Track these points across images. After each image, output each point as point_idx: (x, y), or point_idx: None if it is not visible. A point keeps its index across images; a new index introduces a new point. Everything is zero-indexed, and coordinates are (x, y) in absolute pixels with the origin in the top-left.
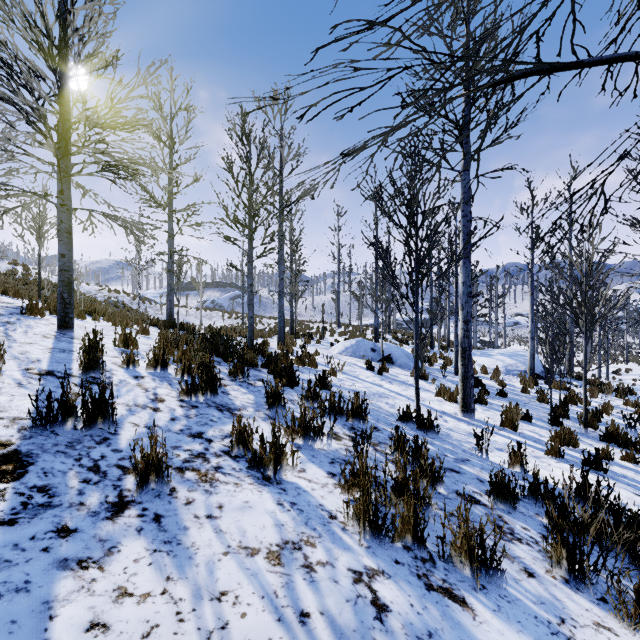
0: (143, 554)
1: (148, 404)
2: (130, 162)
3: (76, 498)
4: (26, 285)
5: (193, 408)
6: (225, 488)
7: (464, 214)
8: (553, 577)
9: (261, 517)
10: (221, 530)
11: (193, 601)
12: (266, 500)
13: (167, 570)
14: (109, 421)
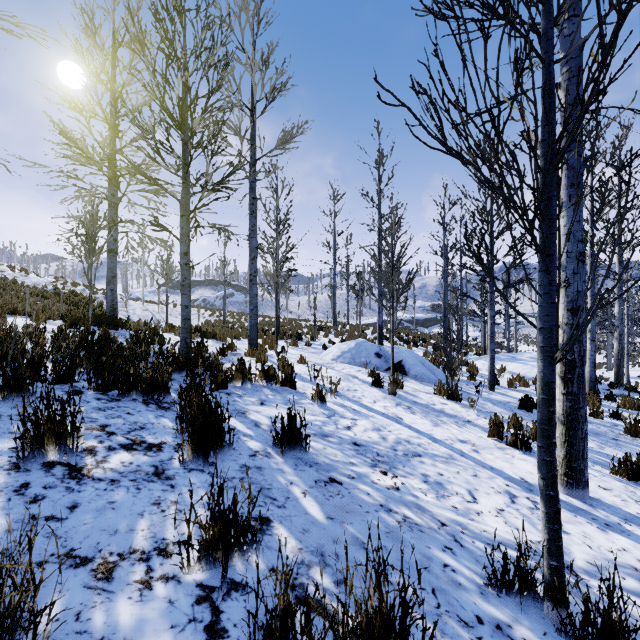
0: None
1: None
2: None
3: None
4: None
5: None
6: None
7: (570, 100)
8: None
9: None
10: None
11: None
12: None
13: None
14: None
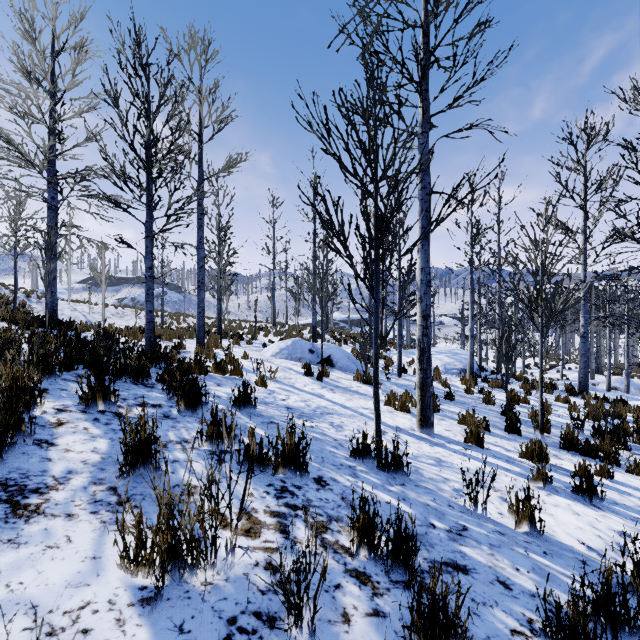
0: None
1: None
2: None
3: None
4: None
5: None
6: None
7: (423, 185)
8: None
9: None
10: None
11: None
12: None
13: None
14: None
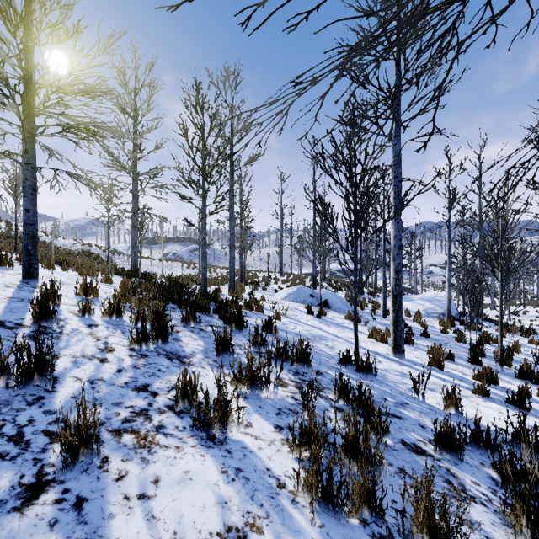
0: None
1: (96, 354)
2: (92, 125)
3: None
4: (7, 239)
5: (142, 357)
6: (164, 454)
7: (395, 175)
8: None
9: (202, 493)
10: (153, 516)
11: None
12: (209, 467)
13: None
14: (46, 378)
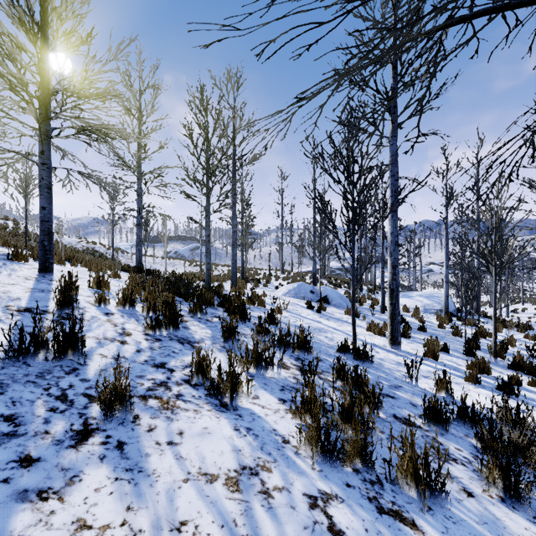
0: (104, 483)
1: (116, 337)
2: (103, 127)
3: (42, 427)
4: (15, 237)
5: (157, 341)
6: (185, 415)
7: (392, 174)
8: (490, 496)
9: (219, 443)
10: (181, 456)
11: (153, 532)
12: (224, 426)
13: (127, 499)
14: (78, 353)
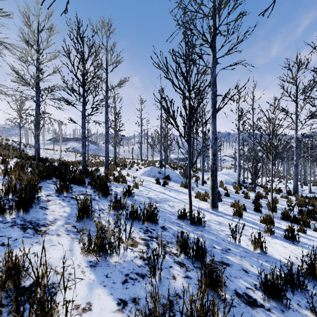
0: None
1: None
2: None
3: None
4: None
5: None
6: None
7: (213, 92)
8: None
9: None
10: None
11: None
12: None
13: None
14: None
